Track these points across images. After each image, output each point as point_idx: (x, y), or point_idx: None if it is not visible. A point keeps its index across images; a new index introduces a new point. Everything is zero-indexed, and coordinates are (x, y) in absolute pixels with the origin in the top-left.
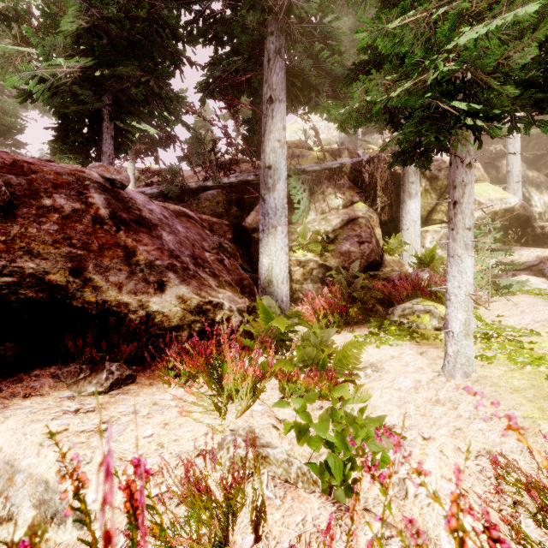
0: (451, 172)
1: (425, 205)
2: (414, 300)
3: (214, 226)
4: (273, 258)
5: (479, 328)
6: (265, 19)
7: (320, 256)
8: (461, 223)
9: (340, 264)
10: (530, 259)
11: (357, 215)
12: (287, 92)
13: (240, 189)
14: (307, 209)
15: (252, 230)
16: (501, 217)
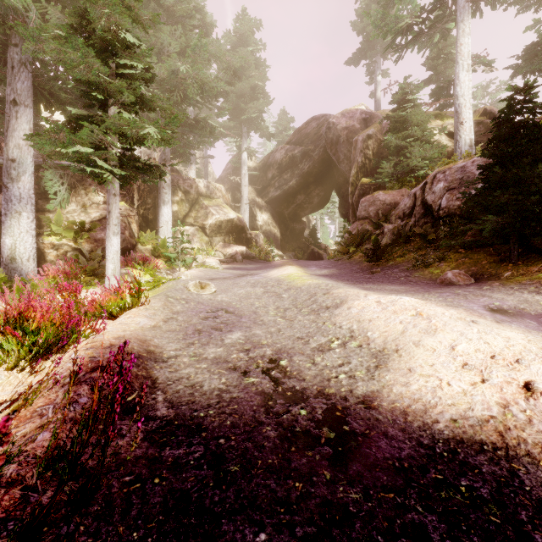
0: (108, 196)
1: (181, 211)
2: (124, 268)
3: None
4: (17, 239)
5: (153, 281)
6: (9, 29)
7: (75, 241)
8: (111, 221)
9: (93, 248)
10: (233, 252)
11: None
12: (37, 97)
13: None
14: (67, 201)
15: None
16: (226, 225)
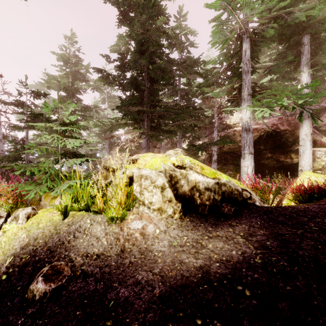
0: None
1: None
2: None
3: None
4: None
5: None
6: None
7: None
8: None
9: None
10: None
11: None
12: None
13: None
14: None
15: (319, 127)
16: None
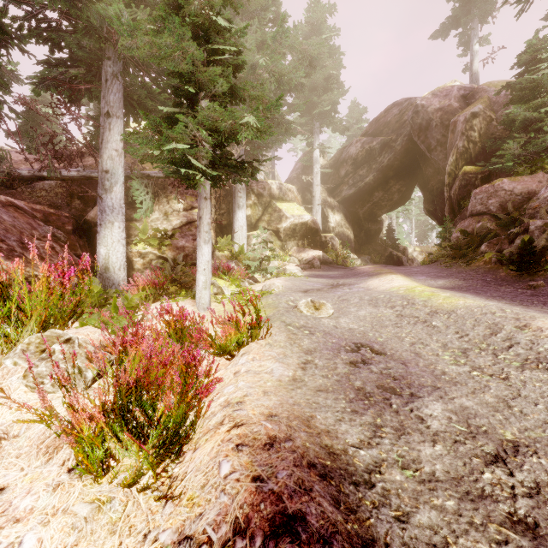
0: (199, 201)
1: (254, 215)
2: None
3: (51, 217)
4: (110, 248)
5: (238, 292)
6: (103, 44)
7: (159, 249)
8: (202, 228)
9: (175, 256)
10: (310, 257)
11: (195, 218)
12: (127, 108)
13: (83, 183)
14: (151, 209)
15: (95, 224)
16: (300, 228)
